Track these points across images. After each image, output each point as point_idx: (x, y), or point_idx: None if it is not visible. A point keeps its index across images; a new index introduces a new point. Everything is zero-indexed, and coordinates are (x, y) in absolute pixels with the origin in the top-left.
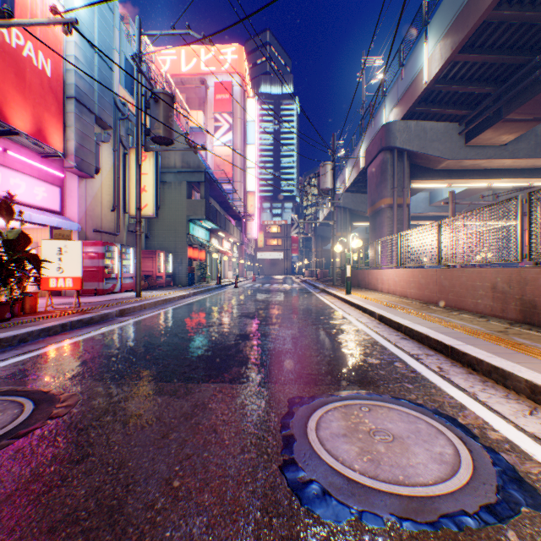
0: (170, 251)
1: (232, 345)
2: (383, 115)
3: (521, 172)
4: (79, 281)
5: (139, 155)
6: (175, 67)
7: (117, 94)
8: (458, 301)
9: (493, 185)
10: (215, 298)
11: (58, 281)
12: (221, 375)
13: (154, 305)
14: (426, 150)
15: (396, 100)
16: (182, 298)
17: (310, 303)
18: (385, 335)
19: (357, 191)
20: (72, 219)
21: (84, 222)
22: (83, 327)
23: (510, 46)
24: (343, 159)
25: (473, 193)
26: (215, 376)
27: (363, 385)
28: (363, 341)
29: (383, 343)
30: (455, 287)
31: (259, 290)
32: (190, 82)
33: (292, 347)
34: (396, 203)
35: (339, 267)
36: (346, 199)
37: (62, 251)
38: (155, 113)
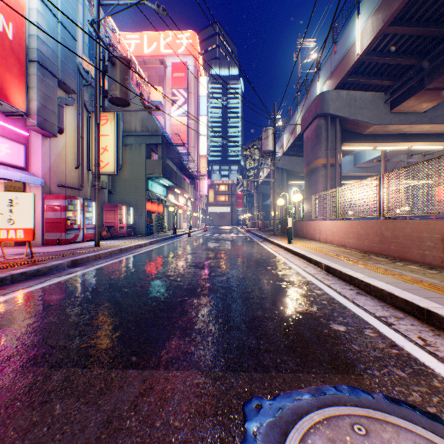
0: (131, 205)
1: (177, 303)
2: (317, 87)
3: (437, 136)
4: (31, 232)
5: (98, 115)
6: (138, 49)
7: (81, 62)
8: (402, 251)
9: (412, 148)
10: (169, 247)
11: (9, 233)
12: (157, 354)
13: (109, 254)
14: (356, 116)
15: (329, 72)
16: (138, 247)
17: (256, 252)
18: (339, 289)
19: (292, 154)
20: (36, 174)
21: (48, 178)
22: (27, 280)
23: (436, 20)
24: (282, 126)
25: (392, 156)
26: (149, 356)
27: (340, 372)
28: (318, 297)
29: (340, 300)
30: (398, 238)
31: (210, 239)
32: (151, 62)
33: (242, 307)
34: (329, 163)
35: (277, 219)
36: (283, 161)
37: (13, 203)
38: (112, 76)
